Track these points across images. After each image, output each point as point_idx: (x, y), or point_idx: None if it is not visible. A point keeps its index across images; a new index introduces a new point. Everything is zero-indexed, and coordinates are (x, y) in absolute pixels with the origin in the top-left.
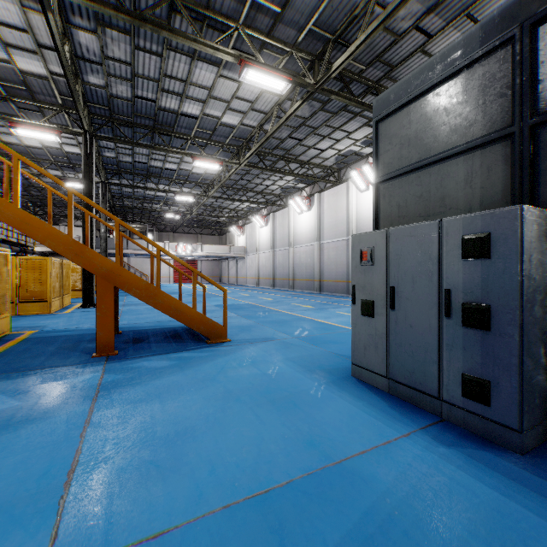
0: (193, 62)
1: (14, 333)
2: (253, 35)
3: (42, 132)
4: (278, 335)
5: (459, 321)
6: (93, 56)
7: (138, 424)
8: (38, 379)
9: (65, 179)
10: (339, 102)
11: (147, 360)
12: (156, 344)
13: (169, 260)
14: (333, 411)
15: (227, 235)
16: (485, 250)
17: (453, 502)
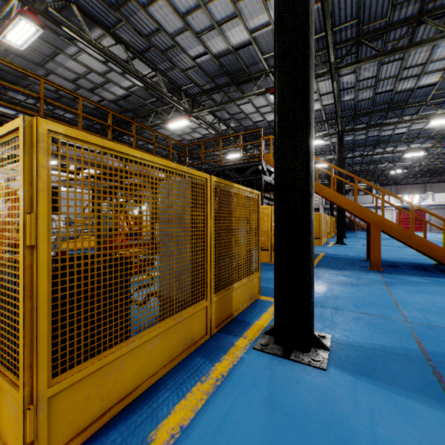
0: (434, 46)
1: (315, 253)
2: None
3: (315, 141)
4: None
5: None
6: (349, 85)
7: (421, 299)
8: (348, 273)
9: (319, 163)
10: None
11: (407, 277)
12: (408, 270)
13: (391, 210)
14: None
15: None
16: None
17: None
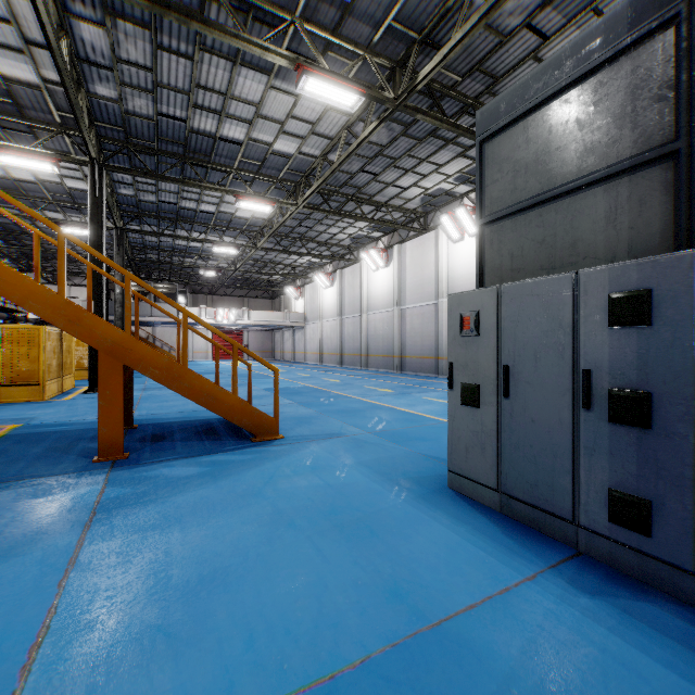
0: (235, 69)
1: None
2: (314, 32)
3: (34, 160)
4: (347, 429)
5: (603, 415)
6: (101, 58)
7: (146, 564)
8: (10, 496)
9: (67, 224)
10: (427, 125)
11: (168, 466)
12: (183, 442)
13: (207, 330)
14: (425, 541)
15: (282, 298)
16: (642, 314)
17: (612, 692)
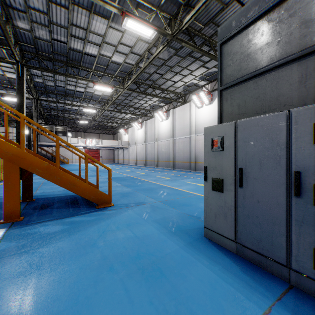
0: (91, 15)
1: None
2: None
3: None
4: (147, 200)
5: (309, 200)
6: (19, 6)
7: (2, 311)
8: None
9: (8, 96)
10: (186, 50)
11: (44, 225)
12: (57, 209)
13: (82, 149)
14: (195, 279)
15: (118, 134)
16: None
17: None
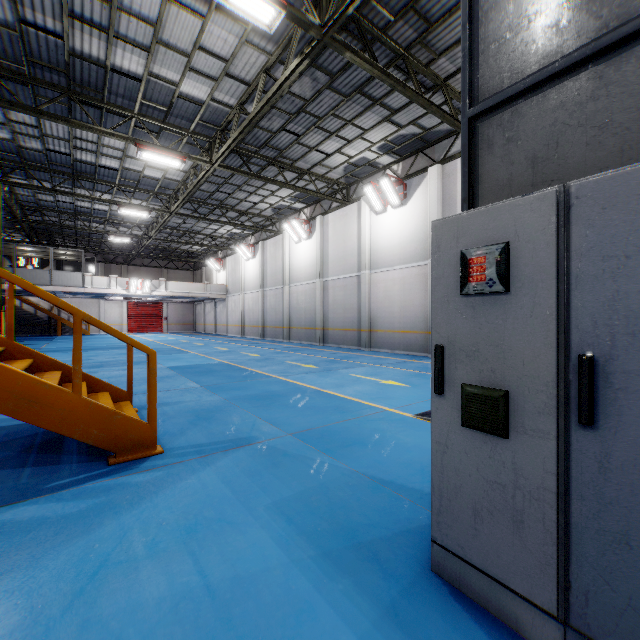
0: None
1: None
2: None
3: None
4: (260, 429)
5: None
6: None
7: None
8: None
9: None
10: (354, 79)
11: None
12: None
13: (121, 301)
14: None
15: (203, 270)
16: None
17: None
